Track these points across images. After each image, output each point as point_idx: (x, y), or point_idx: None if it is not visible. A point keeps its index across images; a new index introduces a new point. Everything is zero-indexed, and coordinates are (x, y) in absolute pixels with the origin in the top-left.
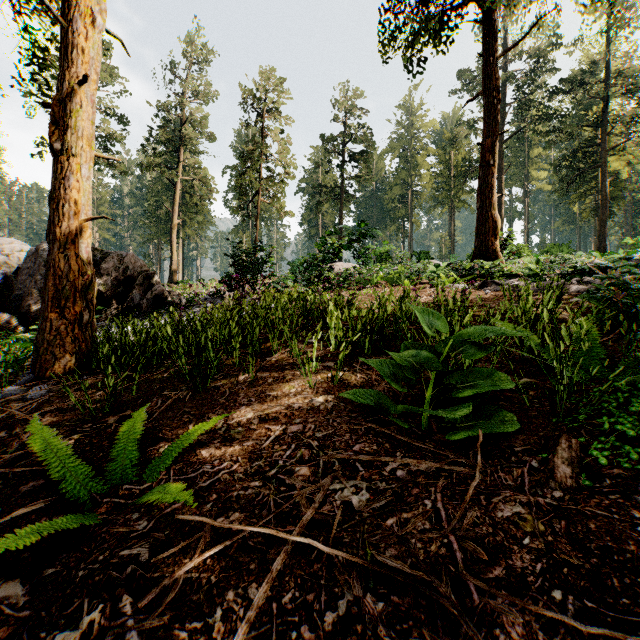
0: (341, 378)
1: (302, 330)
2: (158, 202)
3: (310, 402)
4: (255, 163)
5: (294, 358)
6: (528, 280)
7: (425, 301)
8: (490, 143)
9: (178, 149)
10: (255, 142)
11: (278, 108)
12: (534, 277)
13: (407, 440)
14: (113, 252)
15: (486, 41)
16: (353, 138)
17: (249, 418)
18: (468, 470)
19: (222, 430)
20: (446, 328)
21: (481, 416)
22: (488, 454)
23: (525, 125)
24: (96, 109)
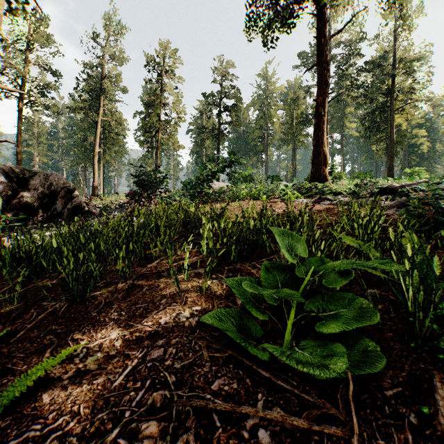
0: (209, 287)
1: (183, 236)
2: (84, 136)
3: (177, 316)
4: (156, 109)
5: (171, 264)
6: (349, 197)
7: (278, 212)
8: (322, 100)
9: (99, 97)
10: (156, 94)
11: (173, 70)
12: (353, 195)
13: (269, 376)
14: (40, 172)
15: (319, 27)
16: (227, 95)
17: (112, 339)
18: (341, 431)
19: (79, 357)
20: (306, 251)
21: (343, 345)
22: (357, 399)
23: (342, 91)
24: (34, 64)
